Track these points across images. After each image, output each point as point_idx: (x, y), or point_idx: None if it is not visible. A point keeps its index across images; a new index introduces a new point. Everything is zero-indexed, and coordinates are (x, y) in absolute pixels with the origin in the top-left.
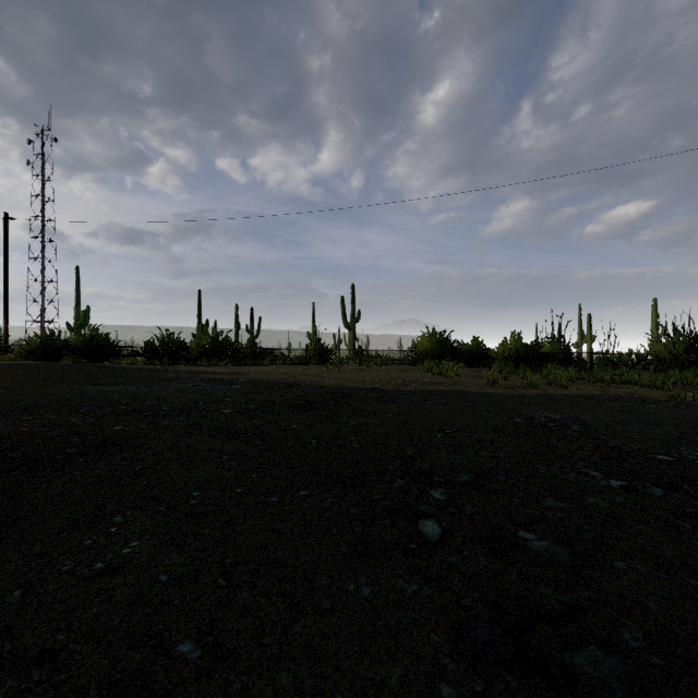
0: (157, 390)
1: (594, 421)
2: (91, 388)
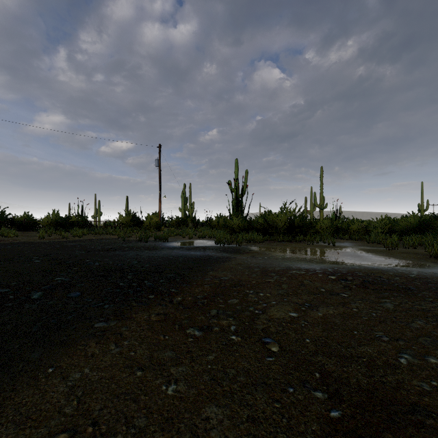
0: None
1: (86, 244)
2: None
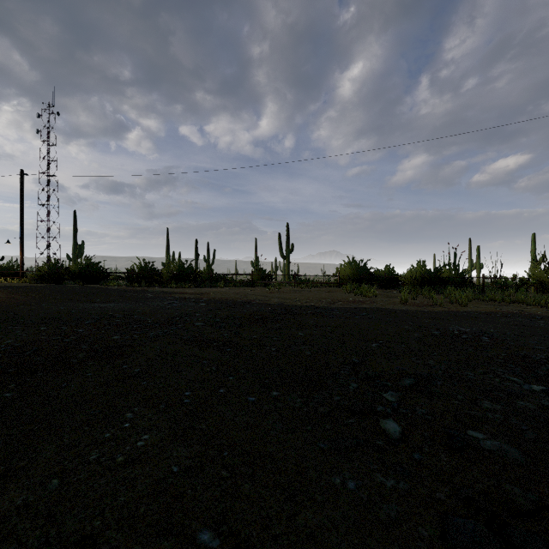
0: (141, 307)
1: (499, 334)
2: (90, 305)
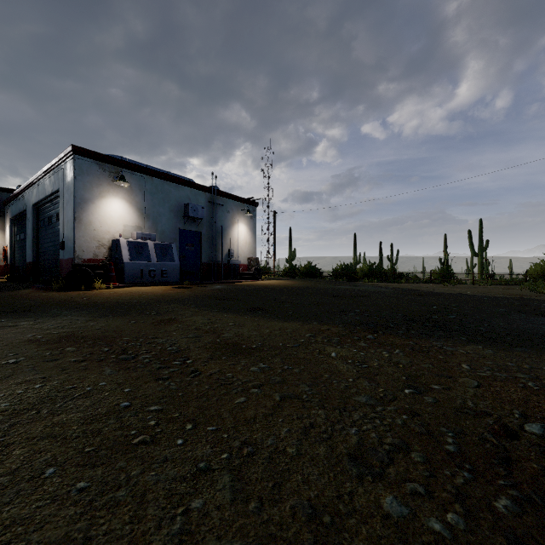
0: (360, 288)
1: None
2: (339, 286)
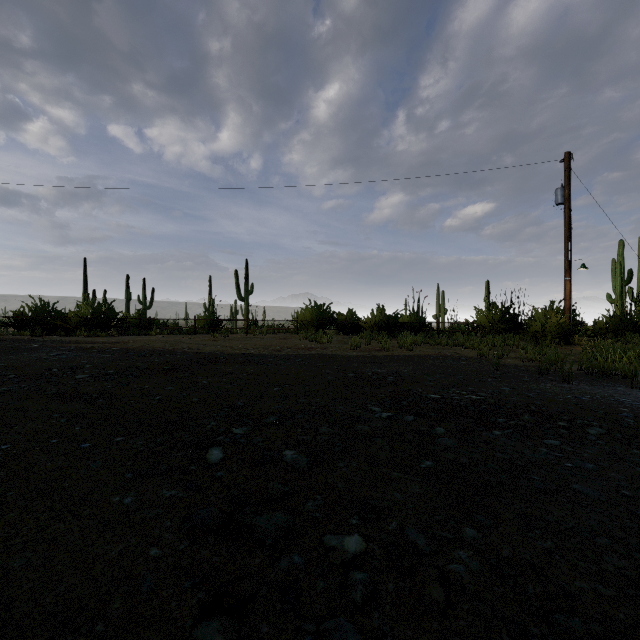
0: (9, 360)
1: (409, 373)
2: None
